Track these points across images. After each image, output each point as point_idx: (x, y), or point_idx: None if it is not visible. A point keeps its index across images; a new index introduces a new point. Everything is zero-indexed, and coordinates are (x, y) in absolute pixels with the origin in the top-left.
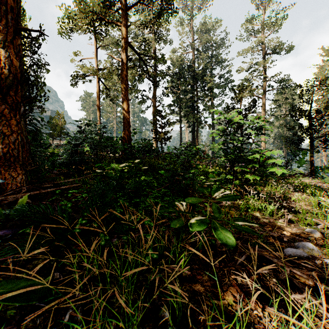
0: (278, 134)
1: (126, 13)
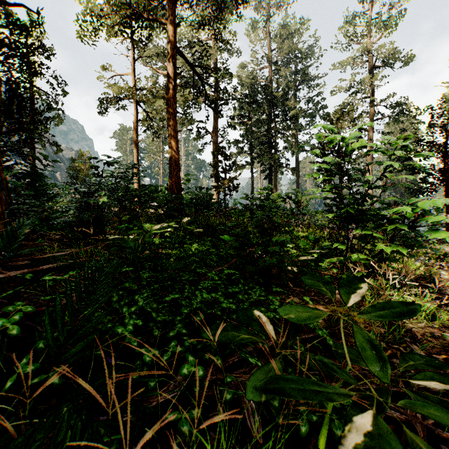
0: (391, 182)
1: (173, 5)
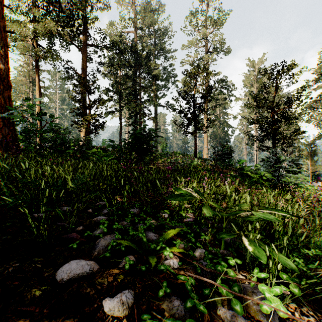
0: (214, 134)
1: None
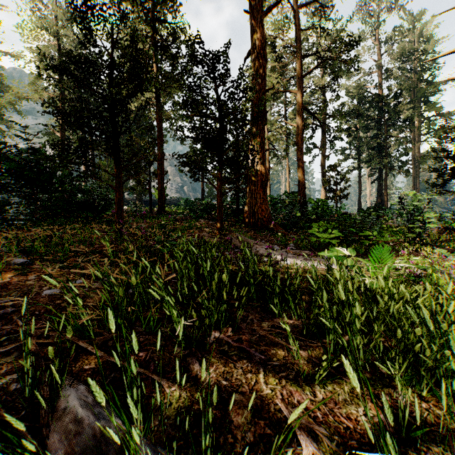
0: None
1: (301, 79)
